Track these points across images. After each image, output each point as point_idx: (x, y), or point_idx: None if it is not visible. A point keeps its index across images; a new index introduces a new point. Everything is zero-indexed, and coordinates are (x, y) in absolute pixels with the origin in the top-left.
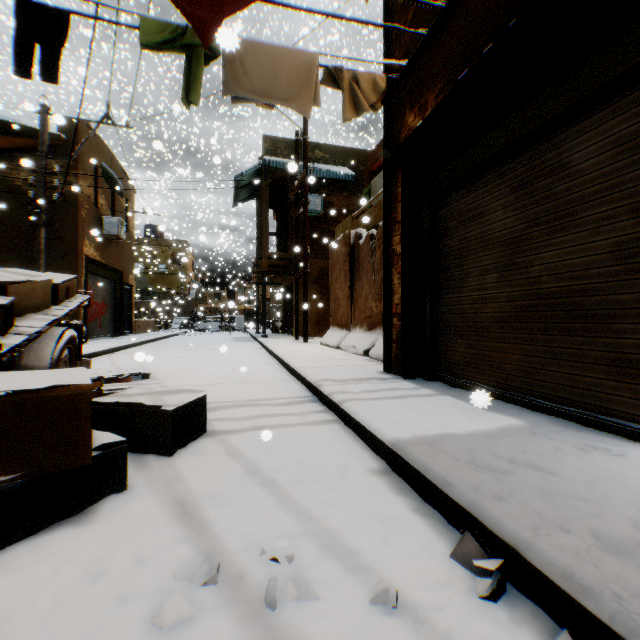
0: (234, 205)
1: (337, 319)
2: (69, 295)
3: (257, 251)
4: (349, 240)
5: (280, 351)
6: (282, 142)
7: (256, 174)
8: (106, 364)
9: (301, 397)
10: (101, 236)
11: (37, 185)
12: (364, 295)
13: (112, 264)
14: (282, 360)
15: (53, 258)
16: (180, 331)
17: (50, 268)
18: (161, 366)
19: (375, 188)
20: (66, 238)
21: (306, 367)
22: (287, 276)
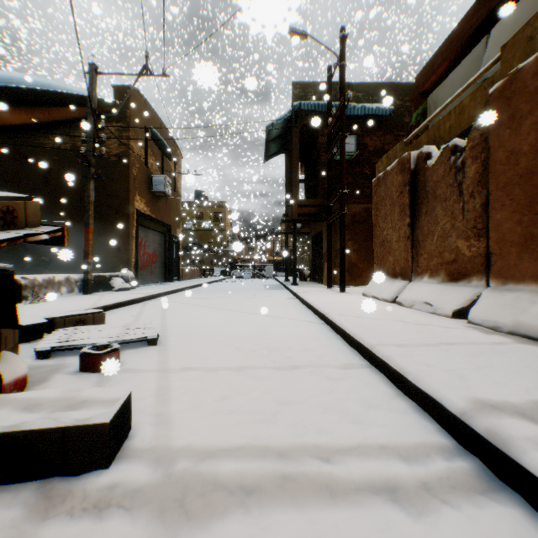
0: (265, 160)
1: (386, 266)
2: (13, 223)
3: (286, 202)
4: (409, 164)
5: (321, 305)
6: (312, 87)
7: (286, 125)
8: (131, 315)
9: (432, 450)
10: (150, 193)
11: (86, 140)
12: (438, 232)
13: (161, 219)
14: (329, 320)
15: (109, 213)
16: (219, 278)
17: (107, 222)
18: (183, 321)
19: (434, 104)
20: (119, 194)
21: (387, 345)
22: (316, 224)
